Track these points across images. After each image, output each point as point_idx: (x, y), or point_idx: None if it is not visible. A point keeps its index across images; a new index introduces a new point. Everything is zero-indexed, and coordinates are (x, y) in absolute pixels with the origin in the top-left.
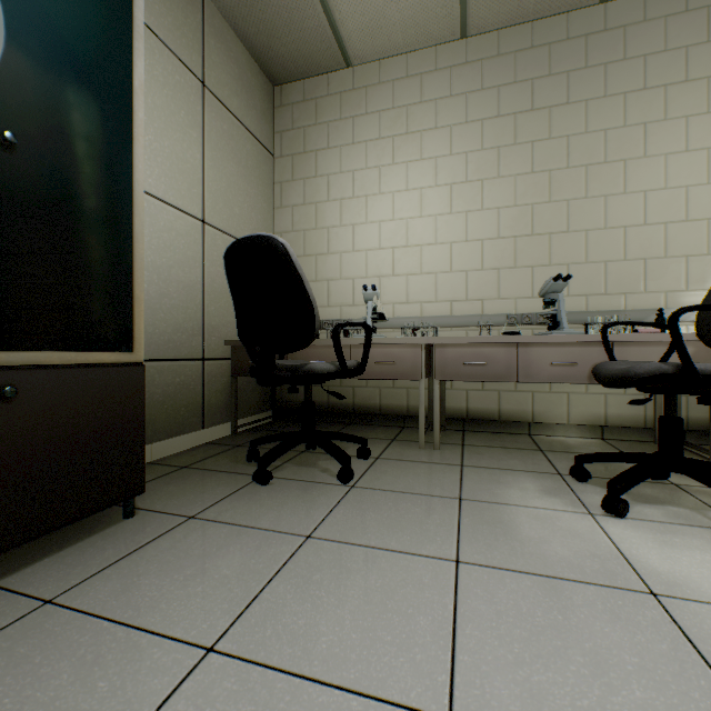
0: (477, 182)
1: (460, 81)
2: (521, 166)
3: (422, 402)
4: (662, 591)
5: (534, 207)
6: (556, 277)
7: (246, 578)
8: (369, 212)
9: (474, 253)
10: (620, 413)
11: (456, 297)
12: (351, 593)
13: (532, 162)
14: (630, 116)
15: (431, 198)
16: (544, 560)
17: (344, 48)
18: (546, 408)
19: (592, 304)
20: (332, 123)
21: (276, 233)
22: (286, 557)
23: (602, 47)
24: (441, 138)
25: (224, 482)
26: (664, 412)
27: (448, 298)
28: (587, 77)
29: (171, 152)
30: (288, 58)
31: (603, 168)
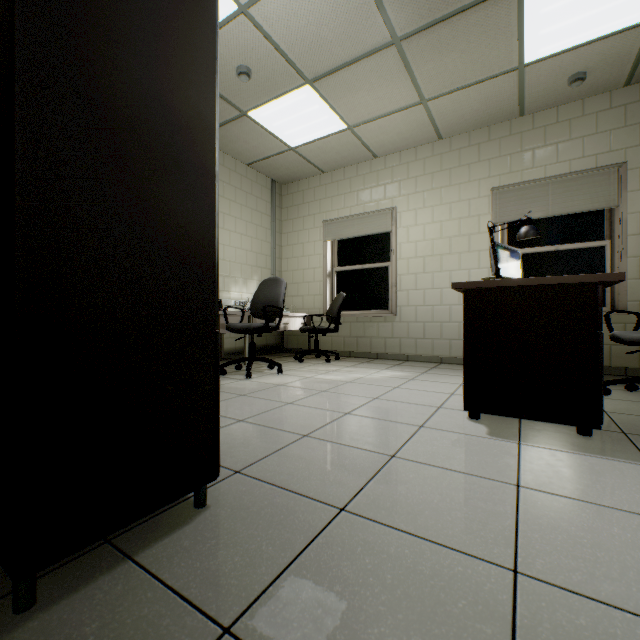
0: None
1: None
2: None
3: None
4: (281, 384)
5: None
6: None
7: None
8: None
9: None
10: None
11: None
12: (240, 406)
13: None
14: None
15: None
16: (257, 388)
17: None
18: None
19: None
20: None
21: None
22: None
23: None
24: None
25: None
26: (252, 341)
27: None
28: None
29: None
30: None
31: None
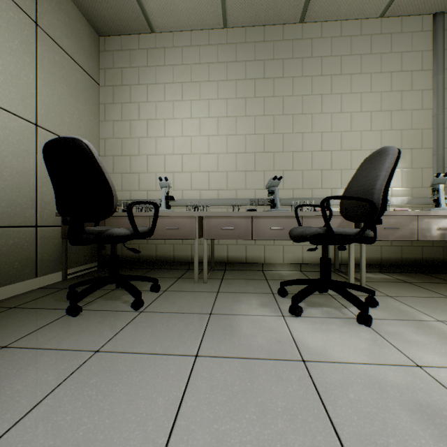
0: (233, 118)
1: (223, 54)
2: (258, 110)
3: (196, 253)
4: (309, 358)
5: (265, 135)
6: (274, 177)
7: (34, 390)
8: (166, 130)
9: (232, 161)
10: (309, 256)
11: (221, 187)
12: (116, 389)
13: (264, 109)
14: (314, 89)
15: (206, 124)
16: (250, 348)
17: (149, 19)
18: (271, 254)
19: (296, 194)
20: (142, 68)
21: (101, 139)
22: (74, 369)
23: (301, 48)
24: (212, 88)
25: (43, 317)
26: (322, 255)
27: (216, 188)
28: (293, 64)
29: (5, 70)
30: (108, 18)
31: (301, 117)
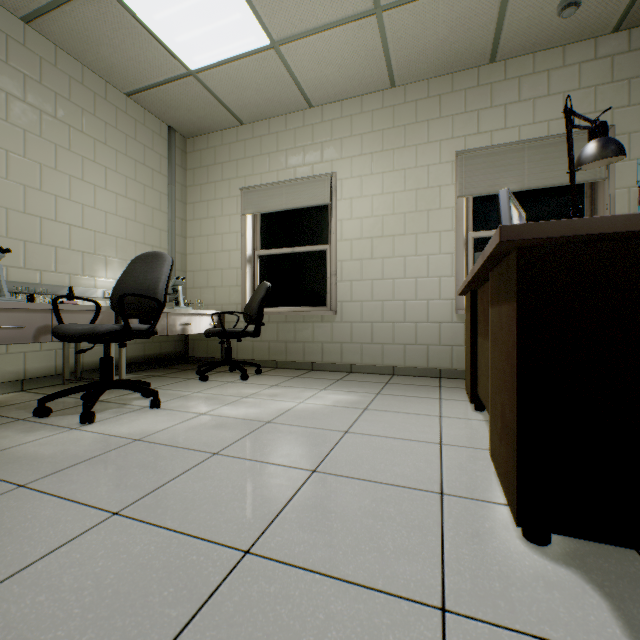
0: None
1: None
2: None
3: None
4: (140, 437)
5: None
6: None
7: None
8: None
9: None
10: (38, 367)
11: None
12: None
13: None
14: (46, 131)
15: None
16: (79, 455)
17: None
18: None
19: (14, 275)
20: None
21: None
22: None
23: (23, 58)
24: None
25: None
26: (105, 354)
27: None
28: (9, 72)
29: None
30: None
31: (24, 161)
